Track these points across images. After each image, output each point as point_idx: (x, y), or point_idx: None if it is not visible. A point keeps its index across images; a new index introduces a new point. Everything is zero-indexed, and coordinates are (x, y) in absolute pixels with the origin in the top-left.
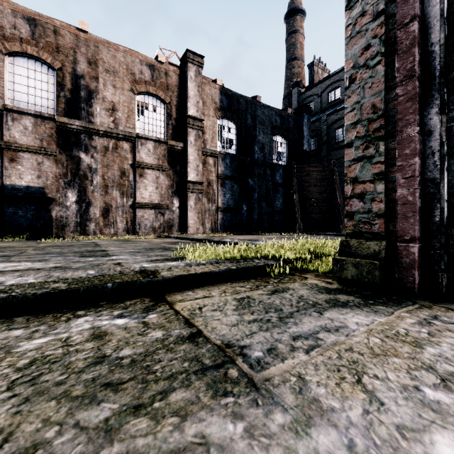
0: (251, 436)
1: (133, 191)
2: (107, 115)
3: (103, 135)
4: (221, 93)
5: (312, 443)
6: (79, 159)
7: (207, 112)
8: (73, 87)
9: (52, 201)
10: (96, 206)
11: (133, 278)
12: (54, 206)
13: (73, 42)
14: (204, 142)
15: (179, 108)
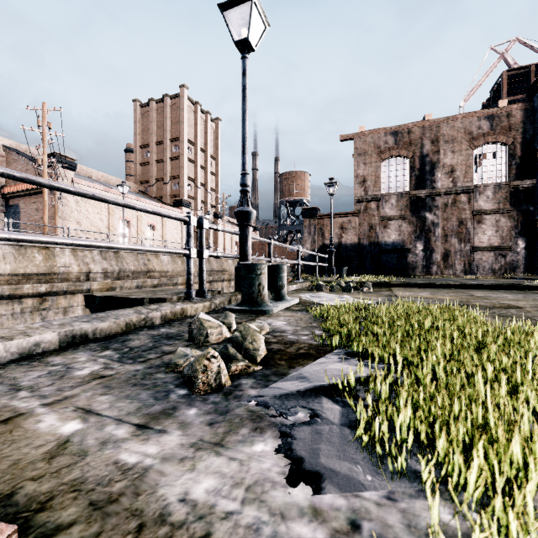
0: None
1: (470, 237)
2: (446, 177)
3: (443, 195)
4: None
5: None
6: (424, 218)
7: None
8: (420, 166)
9: (407, 251)
10: (437, 252)
11: (511, 284)
12: (408, 254)
13: (420, 133)
14: None
15: (526, 144)
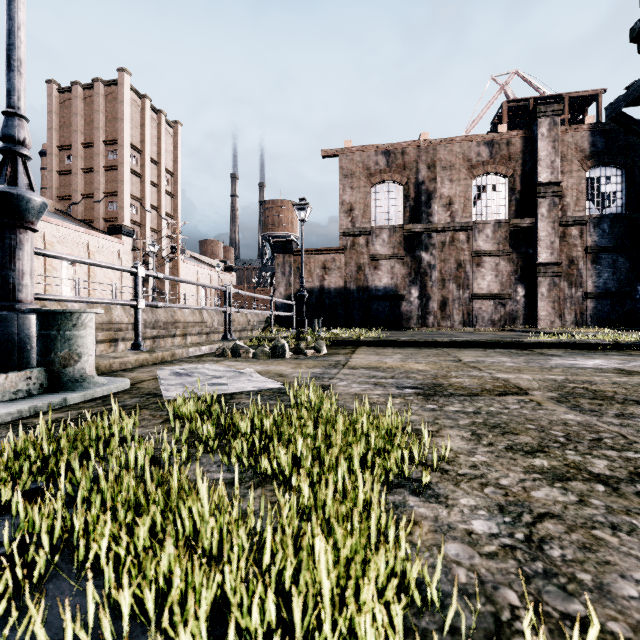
0: (554, 357)
1: (469, 282)
2: (444, 211)
3: (440, 232)
4: (593, 134)
5: (567, 358)
6: (420, 258)
7: (567, 168)
8: (415, 195)
9: (400, 298)
10: (434, 300)
11: (511, 341)
12: (402, 302)
13: (415, 155)
14: (563, 209)
15: (525, 177)
